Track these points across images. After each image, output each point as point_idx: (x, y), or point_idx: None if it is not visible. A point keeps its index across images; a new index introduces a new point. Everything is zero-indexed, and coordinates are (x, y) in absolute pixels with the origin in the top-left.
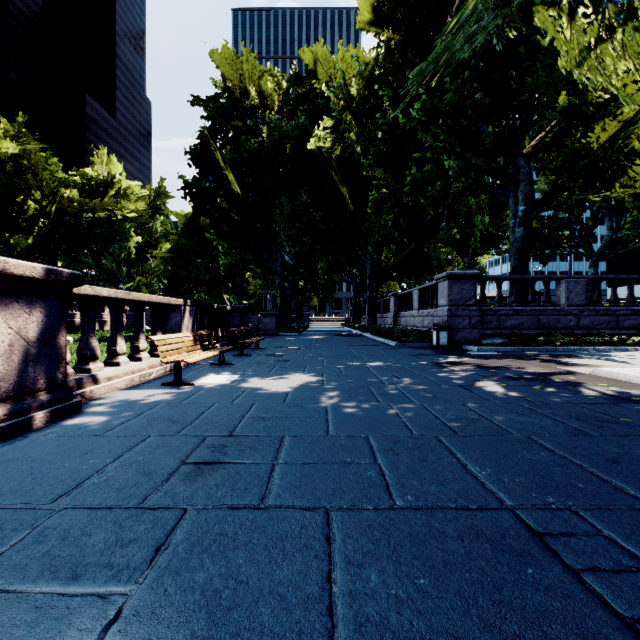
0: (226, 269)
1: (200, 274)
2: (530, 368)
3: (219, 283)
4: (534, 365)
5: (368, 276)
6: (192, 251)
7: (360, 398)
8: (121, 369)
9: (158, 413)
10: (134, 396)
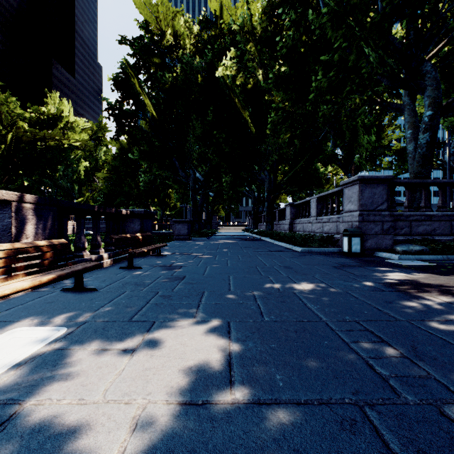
0: (145, 183)
1: (131, 190)
2: None
3: (147, 197)
4: None
5: (266, 189)
6: (124, 172)
7: None
8: None
9: None
10: None
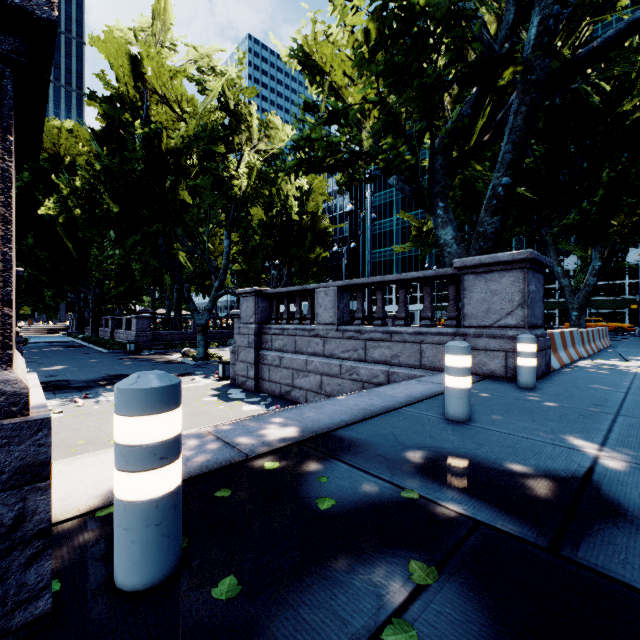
0: None
1: None
2: (153, 357)
3: None
4: (157, 356)
5: (92, 302)
6: None
7: (84, 368)
8: None
9: None
10: None
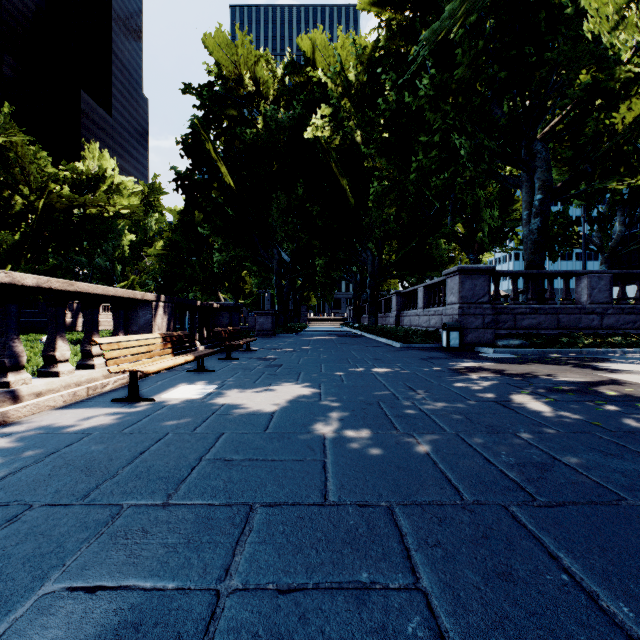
0: (219, 266)
1: (195, 272)
2: (567, 376)
3: (215, 282)
4: (569, 371)
5: (369, 273)
6: (186, 248)
7: (370, 423)
8: (59, 381)
9: (77, 452)
10: (64, 420)
